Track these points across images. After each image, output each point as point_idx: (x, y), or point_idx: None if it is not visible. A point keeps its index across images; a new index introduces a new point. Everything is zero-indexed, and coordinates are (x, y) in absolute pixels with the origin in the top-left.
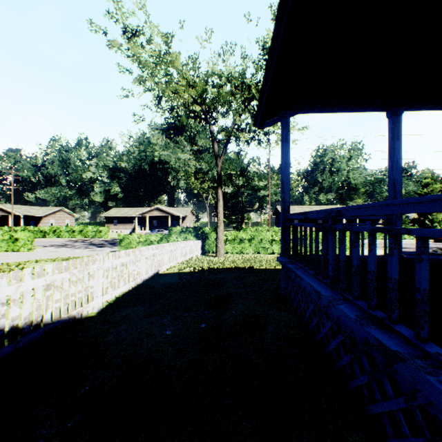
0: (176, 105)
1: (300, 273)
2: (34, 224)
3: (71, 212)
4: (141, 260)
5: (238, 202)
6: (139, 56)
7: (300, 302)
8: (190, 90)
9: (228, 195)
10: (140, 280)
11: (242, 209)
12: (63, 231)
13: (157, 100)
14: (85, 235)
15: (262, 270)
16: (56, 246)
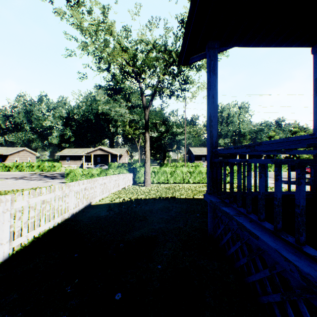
0: (112, 64)
1: (248, 224)
2: (1, 160)
3: (32, 151)
4: (69, 195)
5: (161, 144)
6: (82, 26)
7: (239, 253)
8: (123, 54)
9: (154, 139)
10: (68, 214)
11: (164, 149)
12: (24, 166)
13: (96, 60)
14: (42, 169)
15: (182, 200)
16: (15, 178)
